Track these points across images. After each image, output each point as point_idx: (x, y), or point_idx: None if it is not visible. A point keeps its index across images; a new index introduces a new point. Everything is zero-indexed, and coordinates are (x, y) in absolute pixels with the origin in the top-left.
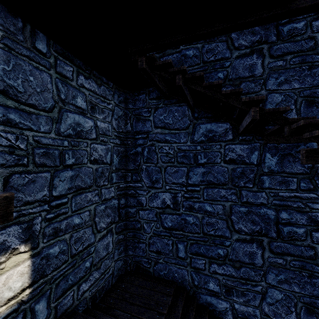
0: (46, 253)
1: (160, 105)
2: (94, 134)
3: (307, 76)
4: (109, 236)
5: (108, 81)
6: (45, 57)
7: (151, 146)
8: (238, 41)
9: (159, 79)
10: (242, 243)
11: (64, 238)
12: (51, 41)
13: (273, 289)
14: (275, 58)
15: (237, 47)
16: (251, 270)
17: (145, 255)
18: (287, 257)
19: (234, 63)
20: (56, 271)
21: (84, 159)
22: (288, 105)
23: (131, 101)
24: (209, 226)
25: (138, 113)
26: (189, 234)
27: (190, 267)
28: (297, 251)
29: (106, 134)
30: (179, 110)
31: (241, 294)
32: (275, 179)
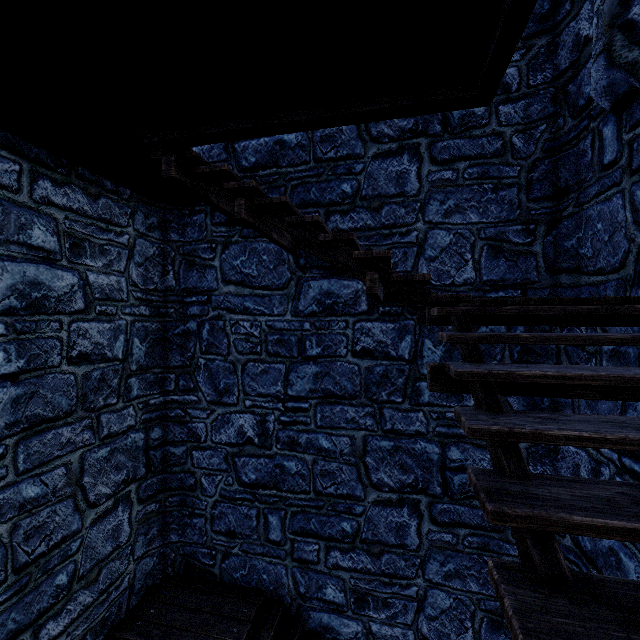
0: None
1: (235, 239)
2: (81, 302)
3: (491, 201)
4: (122, 510)
5: (118, 188)
6: None
7: (216, 319)
8: (377, 126)
9: None
10: (384, 508)
11: None
12: None
13: (437, 590)
14: (440, 165)
15: (376, 137)
16: (400, 558)
17: (204, 541)
18: (459, 530)
19: (370, 167)
20: None
21: (52, 357)
22: (461, 253)
23: (175, 226)
24: (326, 478)
25: (190, 251)
26: (290, 494)
27: (291, 560)
28: (476, 519)
29: (114, 299)
30: (270, 250)
31: (383, 604)
32: None
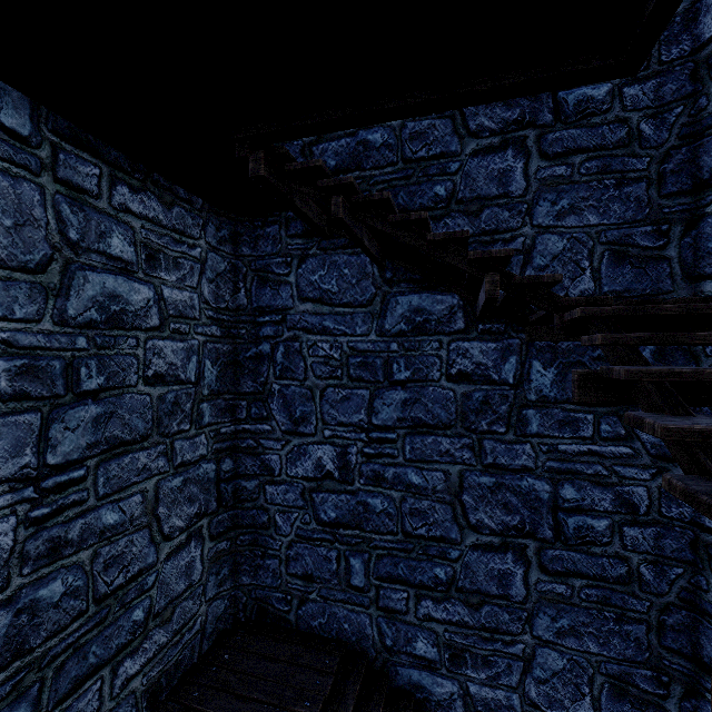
0: (30, 599)
1: (312, 251)
2: (156, 318)
3: (613, 200)
4: (195, 546)
5: (191, 196)
6: (26, 146)
7: (291, 341)
8: (475, 119)
9: (304, 196)
10: (484, 553)
11: (76, 559)
12: (42, 109)
13: (548, 649)
14: (551, 160)
15: (474, 132)
16: (503, 610)
17: (278, 584)
18: (574, 580)
19: (467, 166)
20: (55, 638)
21: (129, 375)
22: (576, 261)
23: (247, 239)
24: (416, 518)
25: (263, 266)
26: (374, 535)
27: (375, 609)
28: (595, 568)
29: (187, 316)
30: (352, 263)
31: (482, 662)
32: (552, 415)
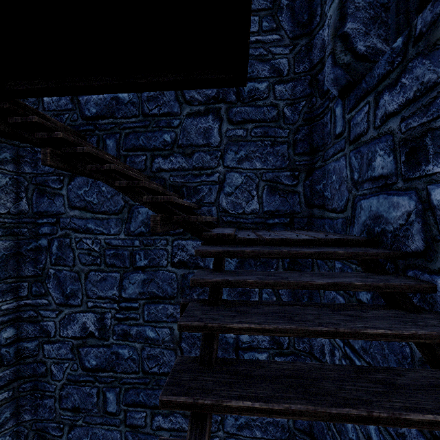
0: None
1: None
2: None
3: (270, 154)
4: None
5: None
6: None
7: (63, 237)
8: (189, 92)
9: None
10: None
11: None
12: None
13: (233, 439)
14: (234, 125)
15: (189, 101)
16: None
17: (53, 417)
18: None
19: (184, 123)
20: None
21: None
22: (249, 190)
23: (28, 161)
24: (152, 360)
25: (42, 182)
26: (123, 374)
27: (124, 426)
28: None
29: None
30: None
31: None
32: (235, 289)
